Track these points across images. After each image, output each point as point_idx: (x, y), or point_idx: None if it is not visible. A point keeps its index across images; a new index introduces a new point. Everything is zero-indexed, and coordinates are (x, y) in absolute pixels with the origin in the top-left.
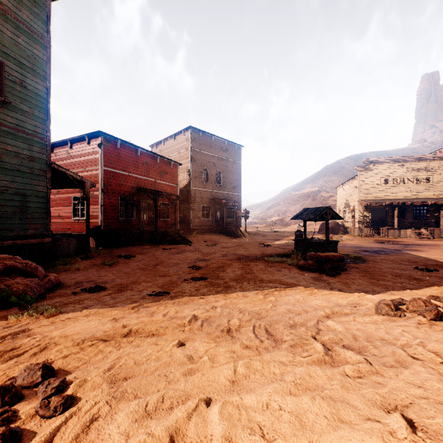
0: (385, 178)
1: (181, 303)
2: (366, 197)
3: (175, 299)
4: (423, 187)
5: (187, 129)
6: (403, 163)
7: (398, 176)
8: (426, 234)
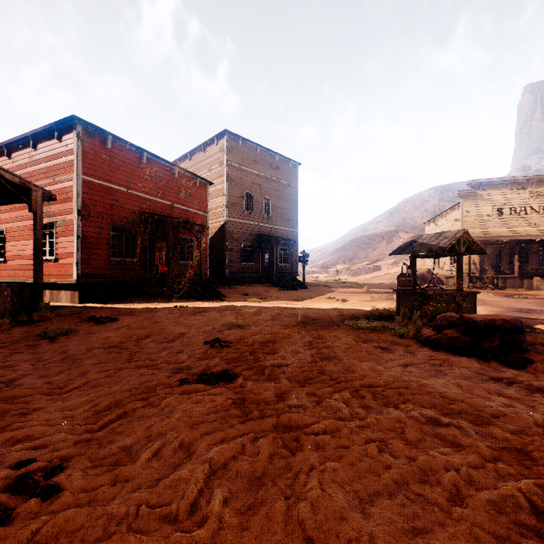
0: (498, 206)
1: None
2: (472, 234)
3: None
4: None
5: (222, 134)
6: (525, 185)
7: (517, 204)
8: None
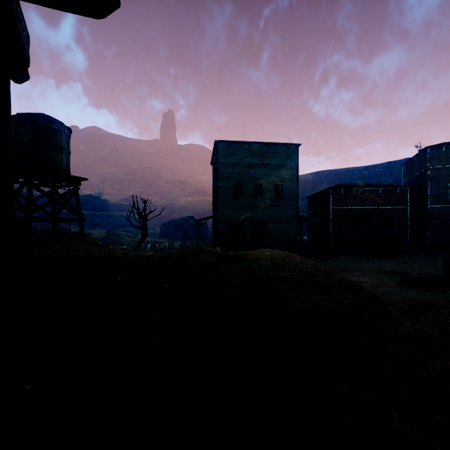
0: None
1: None
2: None
3: None
4: None
5: (425, 149)
6: None
7: None
8: None
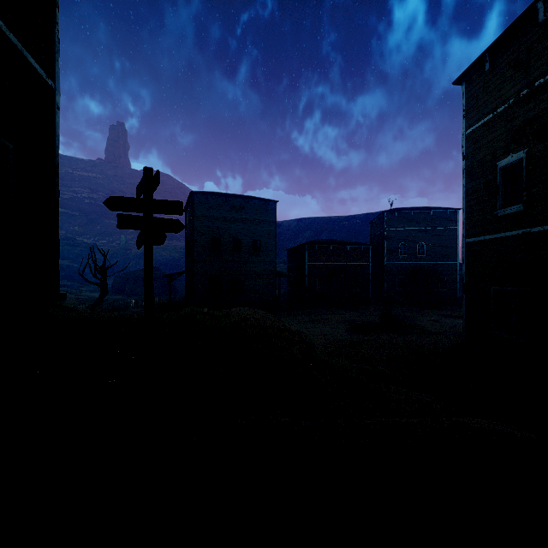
0: None
1: None
2: None
3: None
4: None
5: (383, 212)
6: None
7: None
8: None
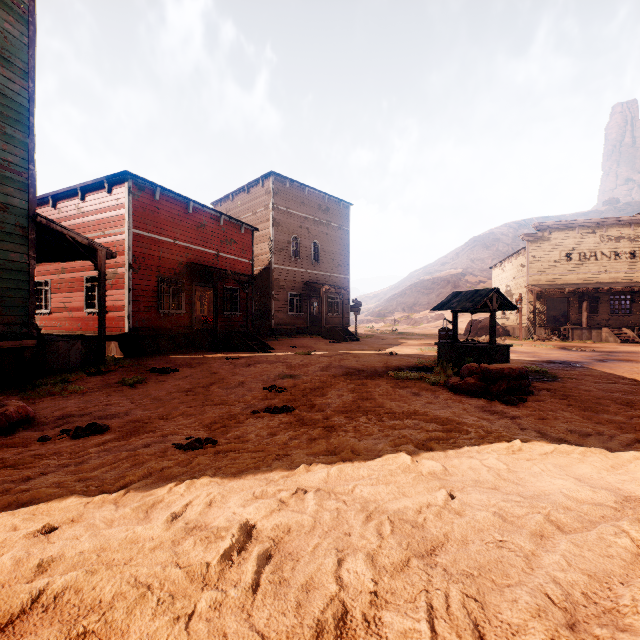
0: (567, 251)
1: (229, 472)
2: (538, 281)
3: (222, 459)
4: (625, 266)
5: (268, 176)
6: (595, 228)
7: (587, 249)
8: (631, 336)
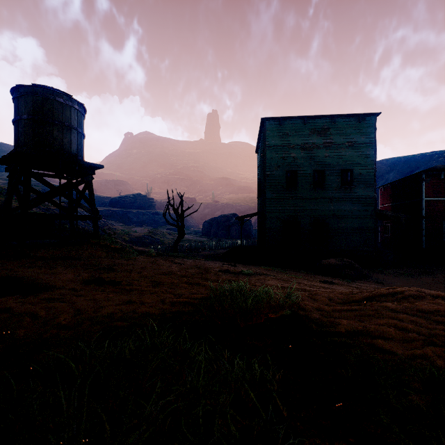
0: None
1: None
2: None
3: None
4: None
5: None
6: None
7: None
8: None
